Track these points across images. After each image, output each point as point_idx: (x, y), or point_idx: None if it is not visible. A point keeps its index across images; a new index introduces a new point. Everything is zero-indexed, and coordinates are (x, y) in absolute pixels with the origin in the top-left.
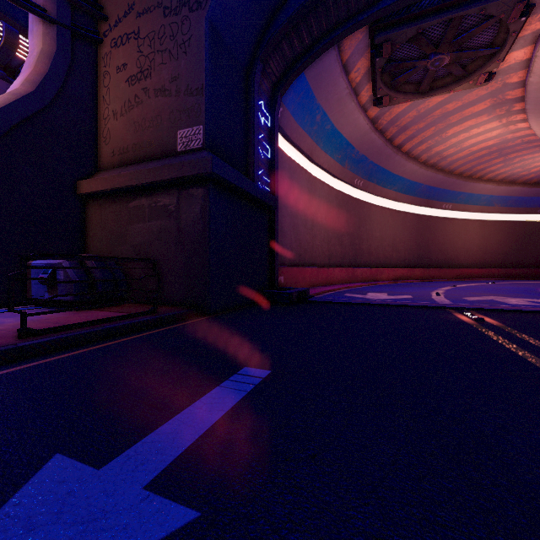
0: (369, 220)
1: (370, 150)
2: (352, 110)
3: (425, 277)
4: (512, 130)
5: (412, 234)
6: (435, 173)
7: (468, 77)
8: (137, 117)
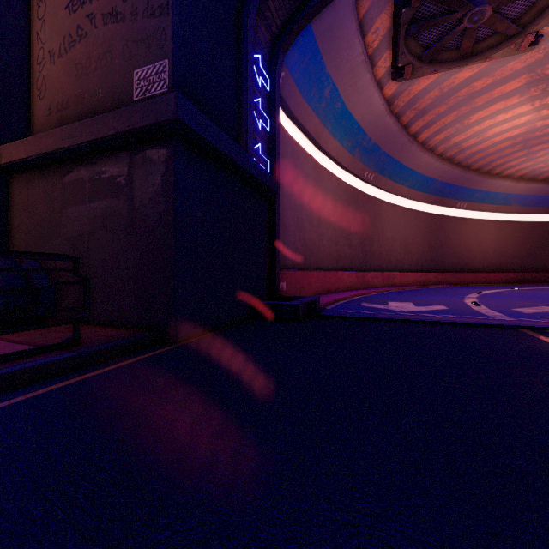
0: (379, 219)
1: (384, 138)
2: (366, 85)
3: (439, 282)
4: (544, 116)
5: (425, 236)
6: (452, 167)
7: (510, 40)
8: (79, 57)
